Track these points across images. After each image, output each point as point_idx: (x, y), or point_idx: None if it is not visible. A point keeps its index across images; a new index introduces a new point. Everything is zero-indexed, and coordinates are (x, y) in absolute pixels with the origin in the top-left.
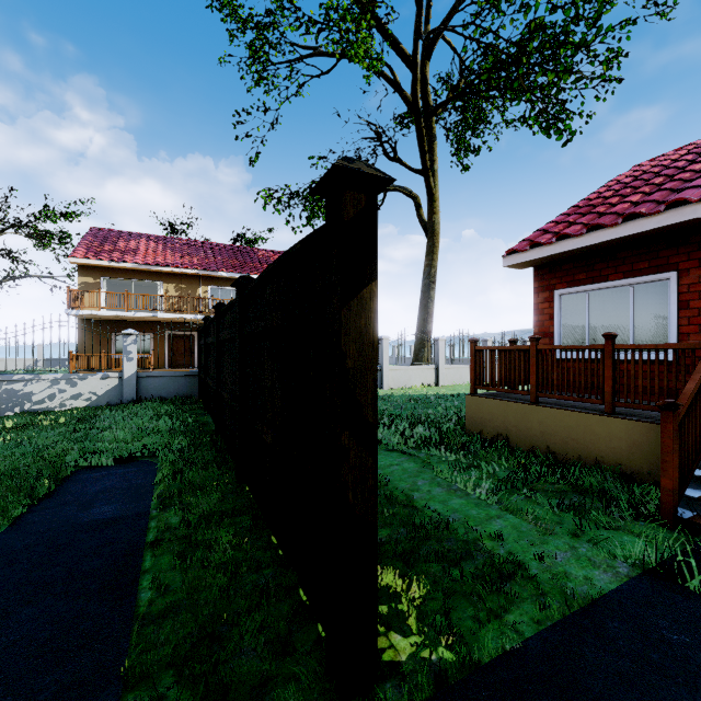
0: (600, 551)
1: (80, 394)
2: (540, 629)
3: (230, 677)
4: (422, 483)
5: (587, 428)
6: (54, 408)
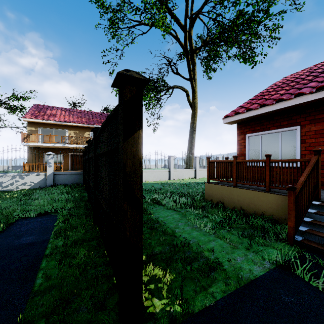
0: (258, 256)
1: (26, 183)
2: (224, 295)
3: (72, 322)
4: (180, 224)
5: (258, 198)
6: (13, 189)
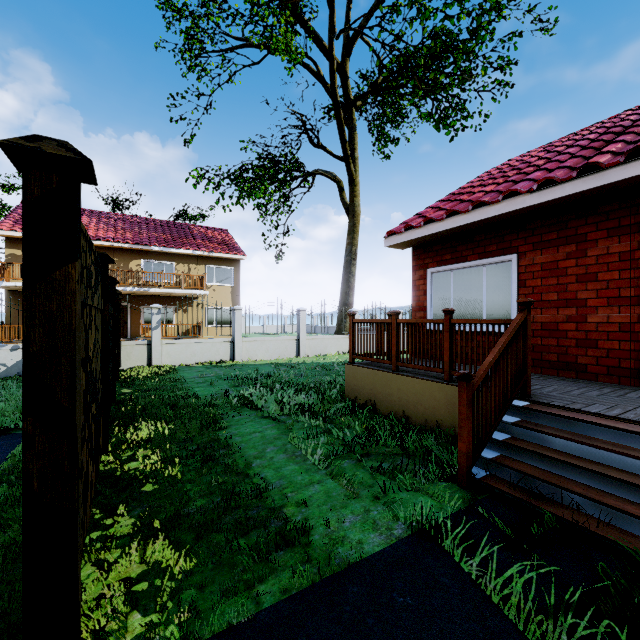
0: (389, 513)
1: None
2: (282, 598)
3: None
4: (270, 450)
5: (431, 395)
6: None
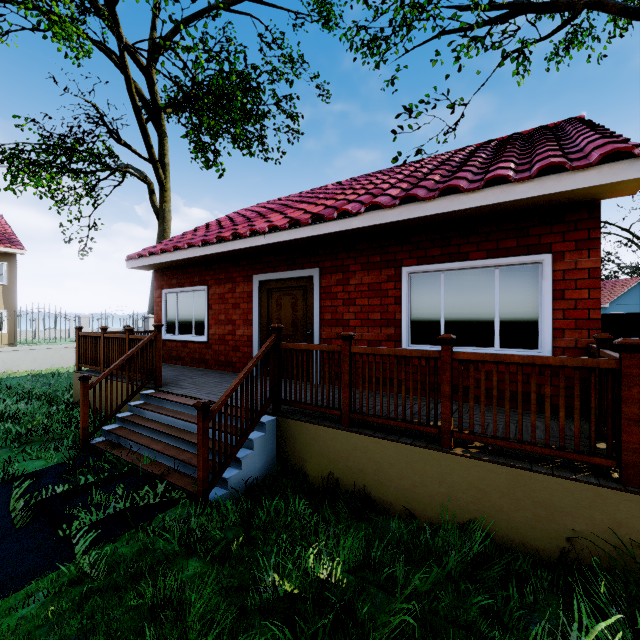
0: None
1: None
2: None
3: None
4: None
5: (119, 392)
6: None
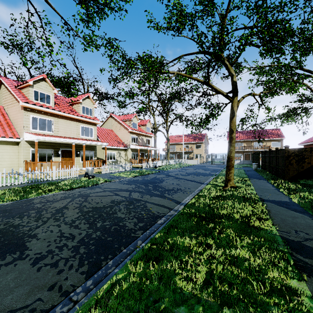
0: None
1: (235, 163)
2: None
3: None
4: None
5: None
6: None
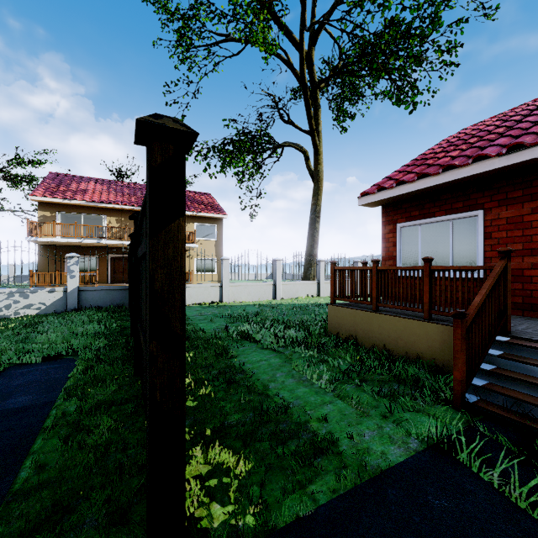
0: (400, 430)
1: (31, 304)
2: (333, 497)
3: None
4: (279, 375)
5: (411, 331)
6: (9, 315)
